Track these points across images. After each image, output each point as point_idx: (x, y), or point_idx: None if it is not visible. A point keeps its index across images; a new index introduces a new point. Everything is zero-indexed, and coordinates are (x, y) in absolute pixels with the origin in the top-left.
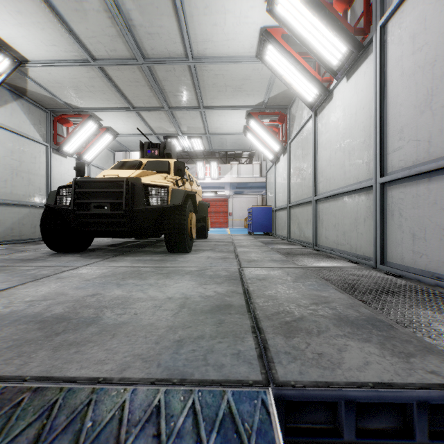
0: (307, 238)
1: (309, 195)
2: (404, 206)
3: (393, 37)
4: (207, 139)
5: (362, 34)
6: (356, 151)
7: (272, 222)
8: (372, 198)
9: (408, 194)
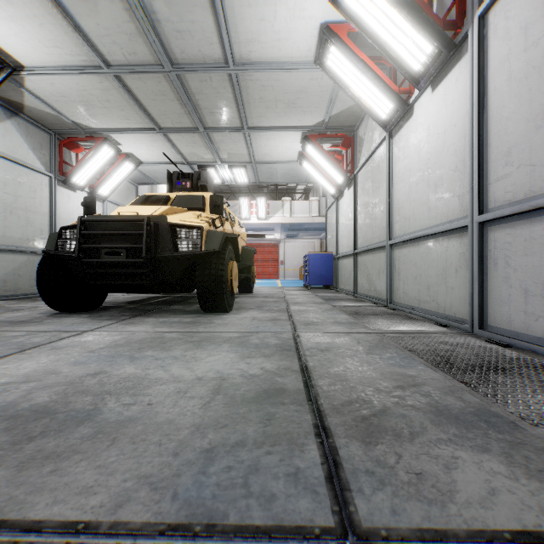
0: (379, 294)
1: (381, 239)
2: (511, 252)
3: (495, 31)
4: (253, 169)
5: (453, 29)
6: (444, 181)
7: (333, 272)
8: (466, 242)
9: (517, 237)
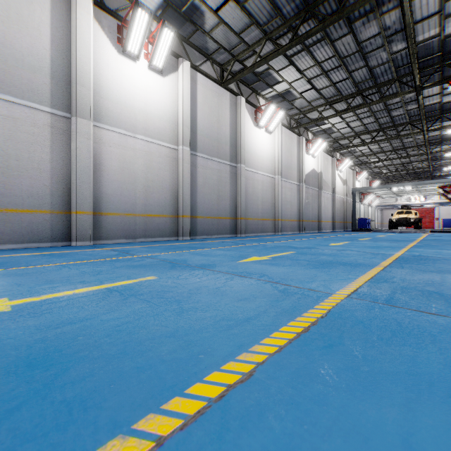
0: None
1: None
2: None
3: None
4: (420, 194)
5: None
6: None
7: None
8: None
9: None
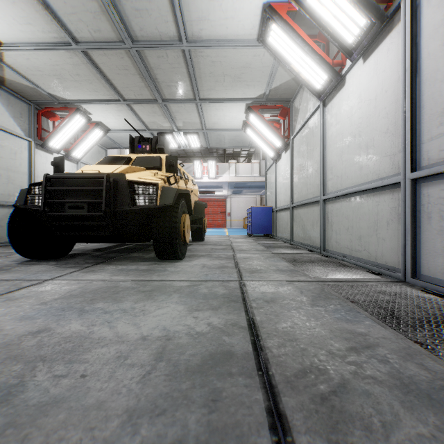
0: (313, 242)
1: (315, 195)
2: None
3: (428, 0)
4: (204, 136)
5: (386, 2)
6: (376, 143)
7: (272, 223)
8: (398, 198)
9: None
